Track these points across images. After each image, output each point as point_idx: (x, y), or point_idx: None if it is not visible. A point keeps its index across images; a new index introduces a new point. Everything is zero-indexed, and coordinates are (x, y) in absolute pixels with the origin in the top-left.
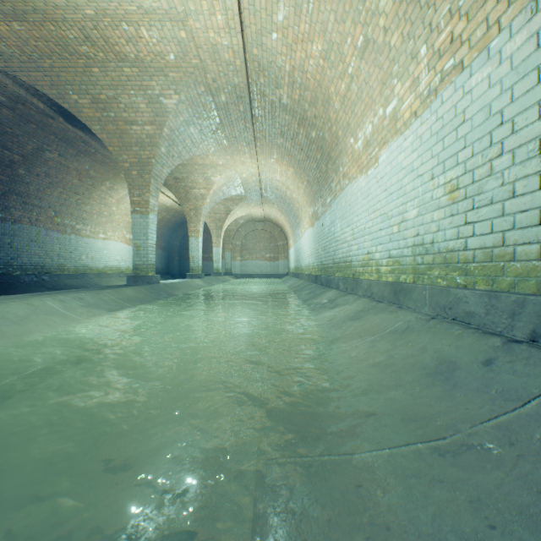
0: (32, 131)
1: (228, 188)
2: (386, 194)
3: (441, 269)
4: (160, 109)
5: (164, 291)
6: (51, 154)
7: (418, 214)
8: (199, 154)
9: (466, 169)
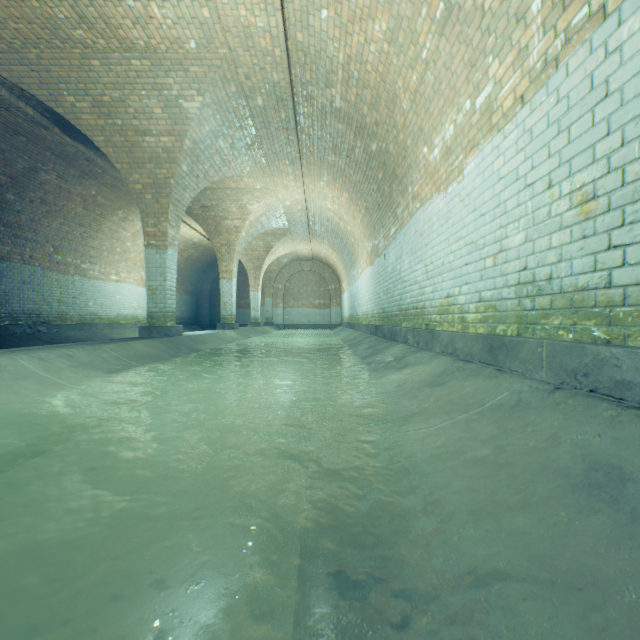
0: (22, 145)
1: (268, 220)
2: (475, 216)
3: (565, 316)
4: (179, 115)
5: (186, 345)
6: (47, 175)
7: (526, 239)
8: (231, 175)
9: (610, 166)
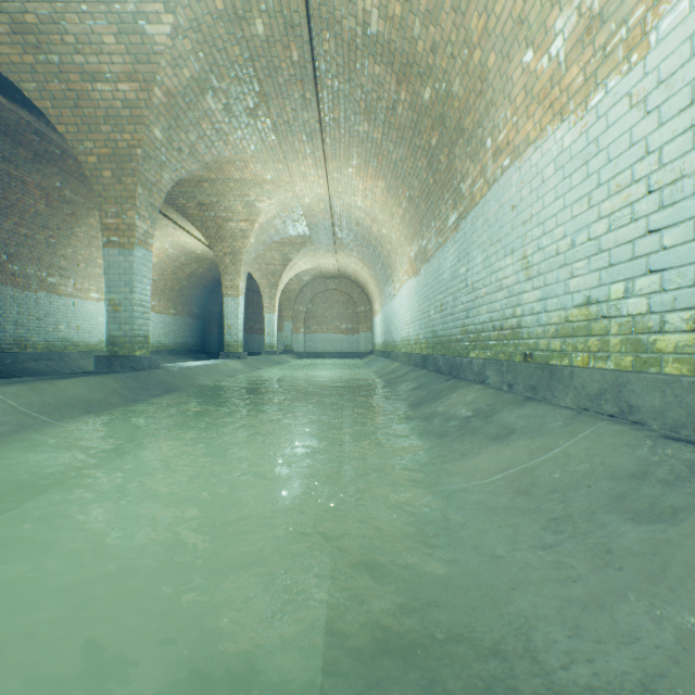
0: None
1: (284, 223)
2: None
3: None
4: (141, 47)
5: (159, 383)
6: None
7: None
8: (230, 154)
9: None
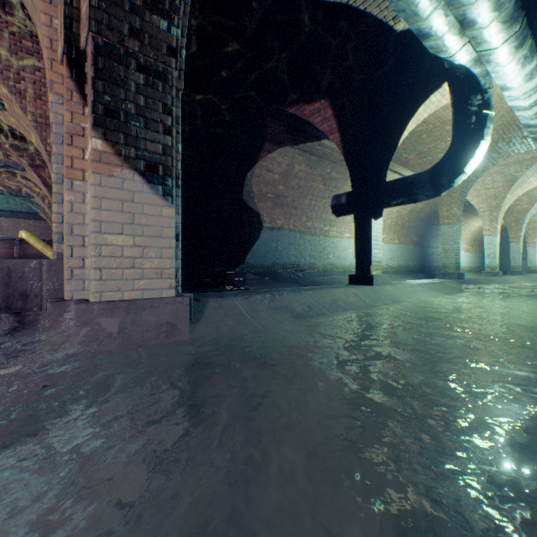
0: None
1: None
2: None
3: None
4: (533, 198)
5: (530, 278)
6: None
7: None
8: None
9: None
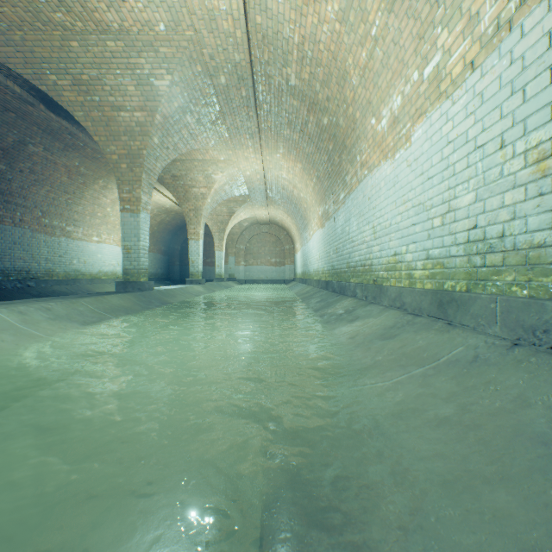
0: (11, 121)
1: (231, 188)
2: (423, 179)
3: (519, 272)
4: (150, 92)
5: (157, 298)
6: (35, 147)
7: (476, 199)
8: (198, 147)
9: None
